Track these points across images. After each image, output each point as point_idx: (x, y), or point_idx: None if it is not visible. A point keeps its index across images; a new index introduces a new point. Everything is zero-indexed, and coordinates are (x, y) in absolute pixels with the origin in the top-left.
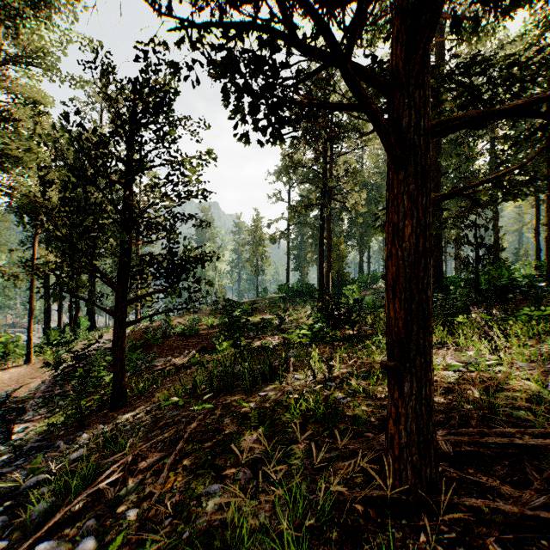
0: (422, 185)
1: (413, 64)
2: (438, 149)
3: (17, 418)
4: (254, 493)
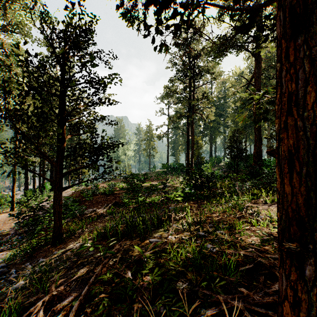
0: None
1: None
2: (259, 81)
3: None
4: None
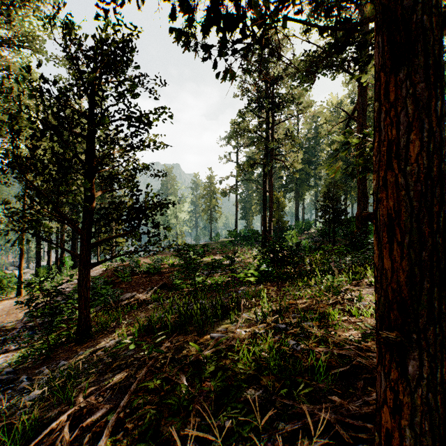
0: (434, 84)
1: None
2: (364, 115)
3: (2, 345)
4: None
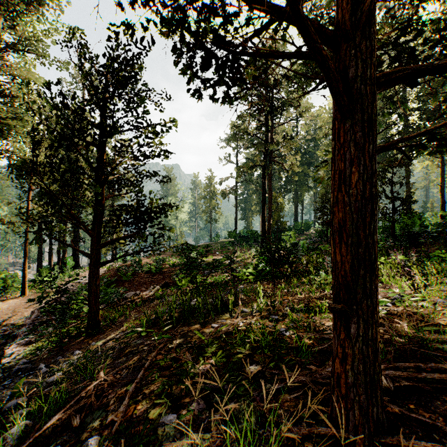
0: (368, 133)
1: (360, 17)
2: None
3: (11, 341)
4: (207, 425)
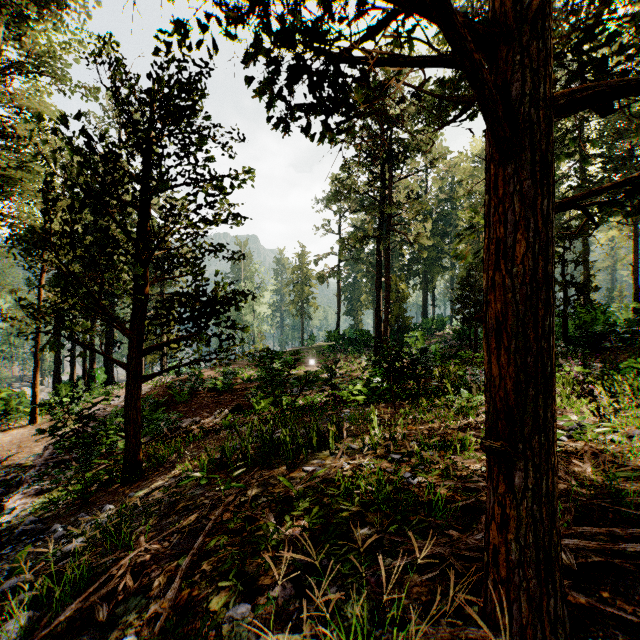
0: (541, 182)
1: (528, 6)
2: None
3: (15, 490)
4: (296, 621)
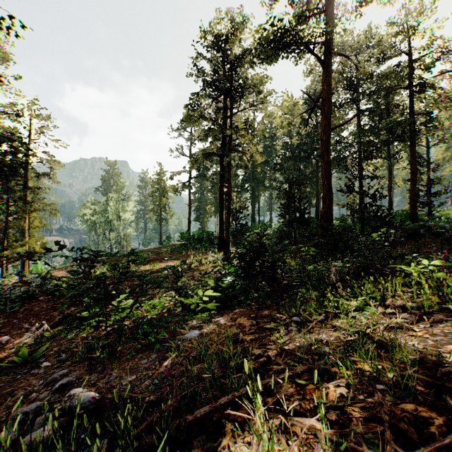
0: None
1: None
2: (329, 104)
3: None
4: None
